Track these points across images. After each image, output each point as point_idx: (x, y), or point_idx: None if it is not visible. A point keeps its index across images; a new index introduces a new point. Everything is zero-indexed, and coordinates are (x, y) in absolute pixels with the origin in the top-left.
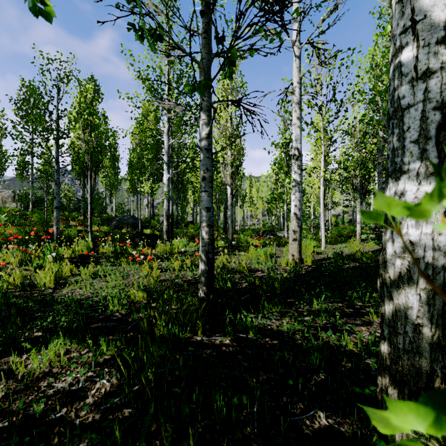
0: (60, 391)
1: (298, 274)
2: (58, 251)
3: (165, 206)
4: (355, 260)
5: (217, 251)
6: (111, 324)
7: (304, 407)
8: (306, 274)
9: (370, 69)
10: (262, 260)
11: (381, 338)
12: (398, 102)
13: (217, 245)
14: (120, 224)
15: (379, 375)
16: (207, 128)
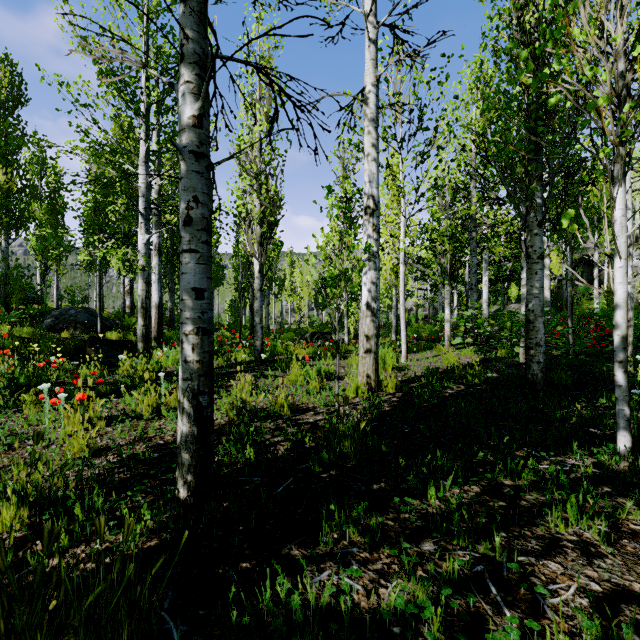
0: None
1: (379, 414)
2: None
3: (140, 291)
4: (455, 379)
5: (235, 370)
6: None
7: None
8: (394, 414)
9: (510, 45)
10: (314, 386)
11: None
12: None
13: (235, 360)
14: (61, 322)
15: None
16: (195, 103)
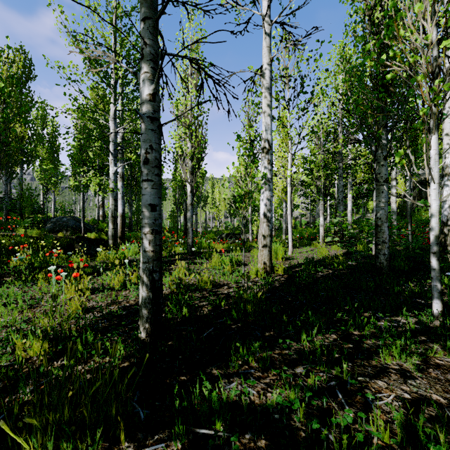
0: None
1: (271, 289)
2: None
3: (111, 205)
4: (326, 266)
5: (174, 259)
6: None
7: None
8: (281, 288)
9: (360, 39)
10: (227, 270)
11: None
12: None
13: (174, 252)
14: (57, 226)
15: None
16: (151, 86)
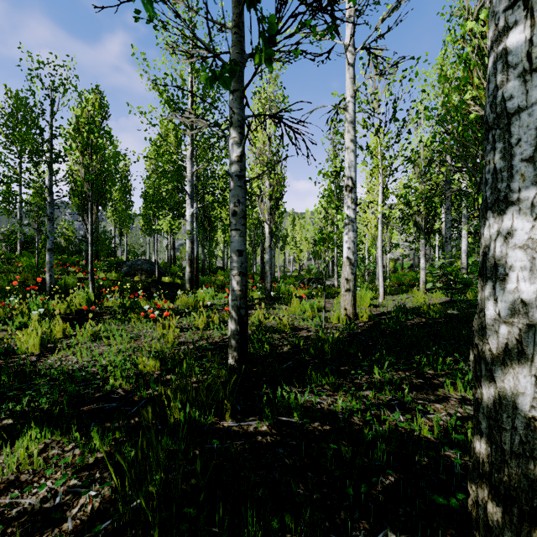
0: (26, 512)
1: (353, 334)
2: (48, 305)
3: (188, 248)
4: (420, 314)
5: (252, 304)
6: (110, 405)
7: (370, 527)
8: (362, 333)
9: (442, 78)
10: (308, 315)
11: (475, 432)
12: (503, 104)
13: (252, 297)
14: (133, 270)
15: (472, 484)
16: (238, 149)
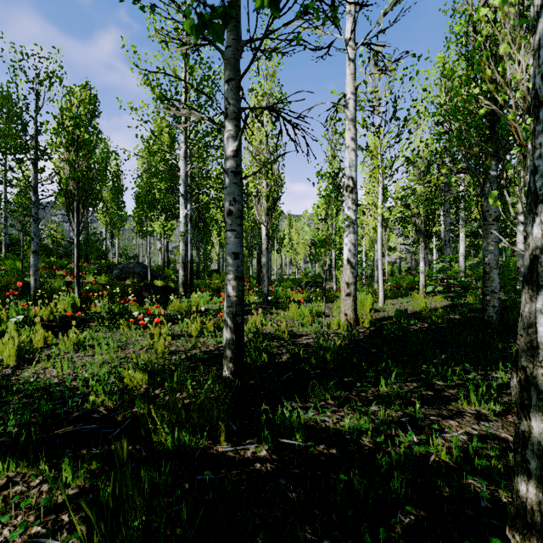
0: None
1: (354, 340)
2: (29, 312)
3: (181, 251)
4: (422, 319)
5: (249, 308)
6: (88, 427)
7: None
8: (365, 340)
9: (450, 72)
10: (307, 321)
11: (520, 471)
12: None
13: (248, 301)
14: (124, 273)
15: (516, 533)
16: (234, 143)
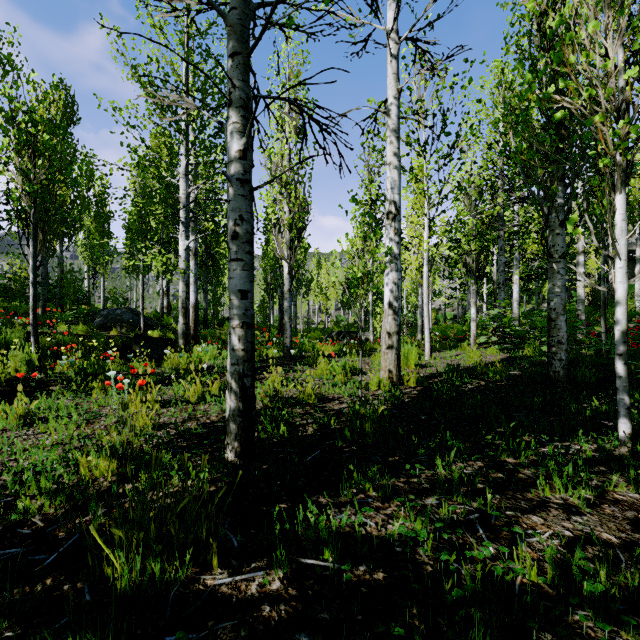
0: None
1: (399, 404)
2: None
3: (181, 293)
4: (477, 376)
5: (267, 365)
6: (7, 552)
7: None
8: (412, 404)
9: (519, 65)
10: (339, 380)
11: None
12: None
13: (266, 356)
14: (109, 321)
15: None
16: (241, 140)
